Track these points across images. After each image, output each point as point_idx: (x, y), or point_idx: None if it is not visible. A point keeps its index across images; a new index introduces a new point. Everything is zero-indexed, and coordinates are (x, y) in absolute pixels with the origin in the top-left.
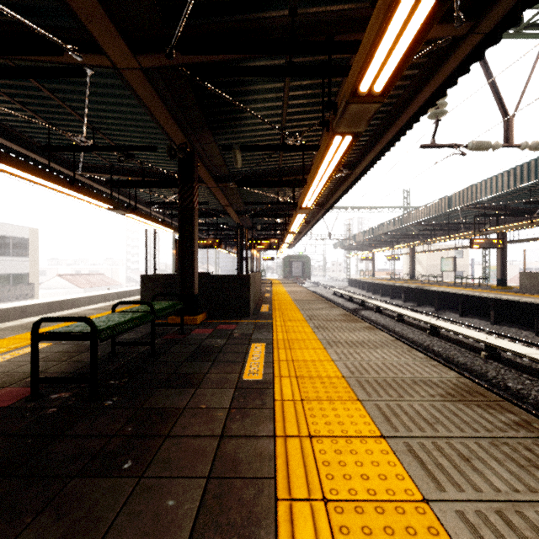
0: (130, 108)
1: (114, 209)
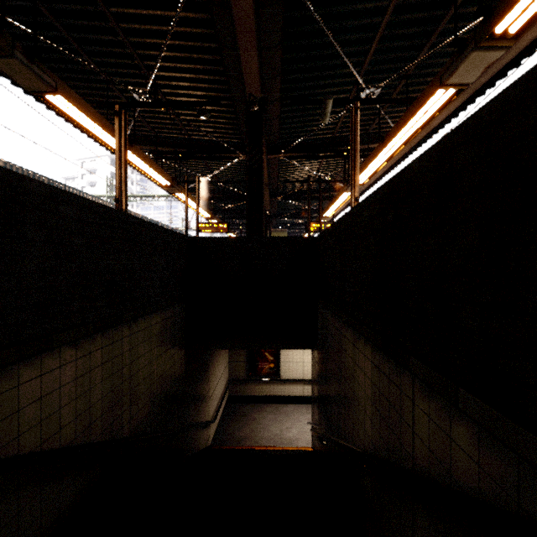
0: (296, 106)
1: (445, 88)
